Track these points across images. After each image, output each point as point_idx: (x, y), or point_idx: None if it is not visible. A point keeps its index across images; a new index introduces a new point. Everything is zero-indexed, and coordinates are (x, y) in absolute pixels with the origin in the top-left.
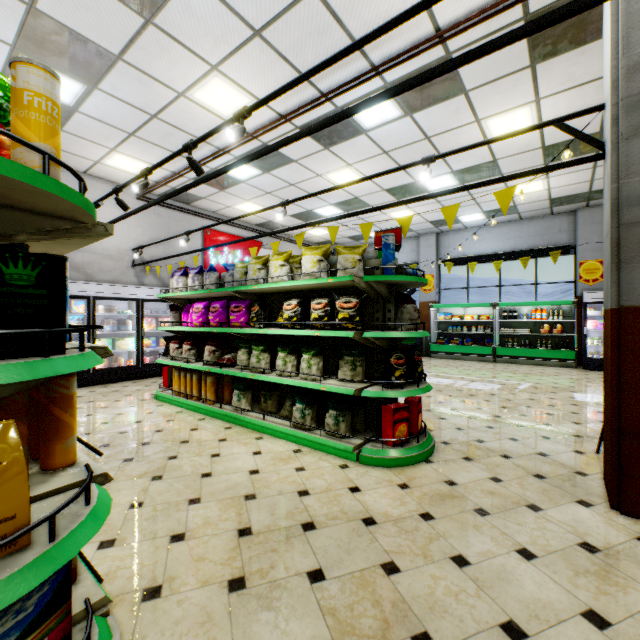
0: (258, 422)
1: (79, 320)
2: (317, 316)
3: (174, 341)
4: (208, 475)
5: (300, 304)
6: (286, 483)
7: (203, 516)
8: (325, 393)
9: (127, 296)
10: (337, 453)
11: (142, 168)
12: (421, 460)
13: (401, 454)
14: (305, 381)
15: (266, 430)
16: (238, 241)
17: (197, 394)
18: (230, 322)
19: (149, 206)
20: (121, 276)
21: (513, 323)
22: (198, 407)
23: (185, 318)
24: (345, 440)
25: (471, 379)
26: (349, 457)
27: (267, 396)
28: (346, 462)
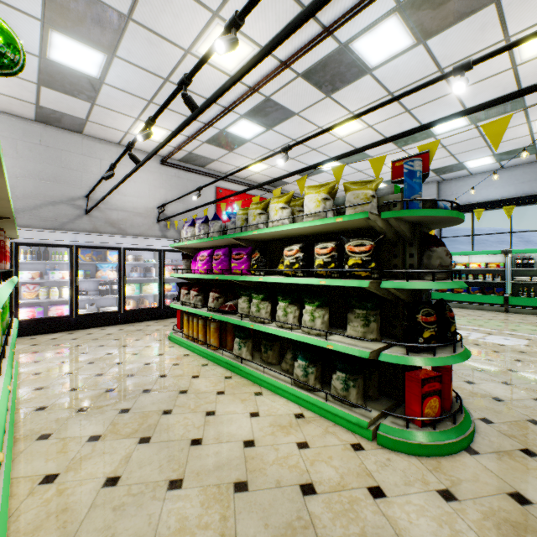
0: (257, 375)
1: (113, 268)
2: (322, 262)
3: (184, 287)
4: (198, 442)
5: (302, 249)
6: (285, 467)
7: (180, 514)
8: (330, 349)
9: (151, 247)
10: (347, 425)
11: (162, 135)
12: (461, 448)
13: (434, 439)
14: (308, 336)
15: (266, 384)
16: (242, 191)
17: (202, 338)
18: (231, 269)
19: (152, 154)
20: (148, 230)
21: (528, 271)
22: (202, 352)
23: (194, 266)
24: (356, 410)
25: (486, 331)
26: (362, 433)
27: (267, 346)
28: (359, 440)
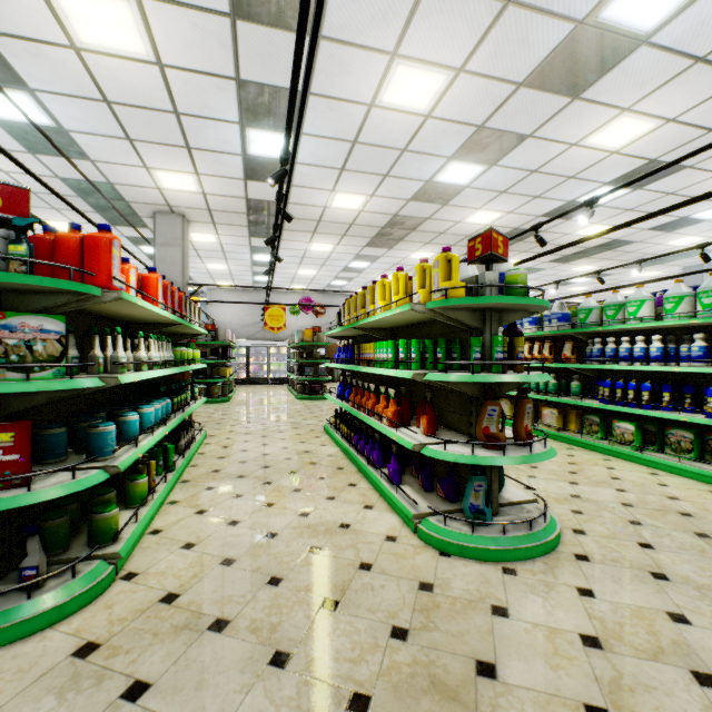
0: None
1: None
2: None
3: None
4: None
5: None
6: None
7: None
8: None
9: None
10: None
11: None
12: None
13: None
14: None
15: None
16: None
17: None
18: None
19: None
20: None
21: None
22: None
23: None
24: None
25: None
26: None
27: None
28: None
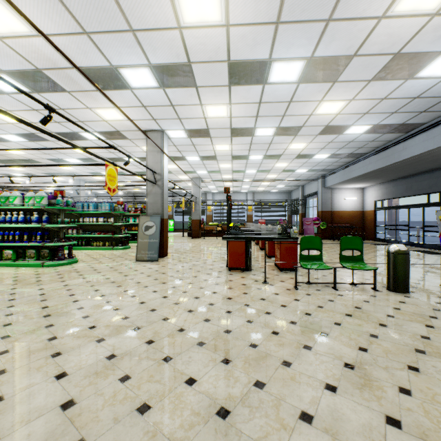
0: None
1: None
2: None
3: None
4: None
5: None
6: None
7: None
8: None
9: None
10: None
11: None
12: None
13: None
14: None
15: None
16: None
17: None
18: None
19: None
20: None
21: None
22: None
23: None
24: None
25: None
26: None
27: None
28: None
